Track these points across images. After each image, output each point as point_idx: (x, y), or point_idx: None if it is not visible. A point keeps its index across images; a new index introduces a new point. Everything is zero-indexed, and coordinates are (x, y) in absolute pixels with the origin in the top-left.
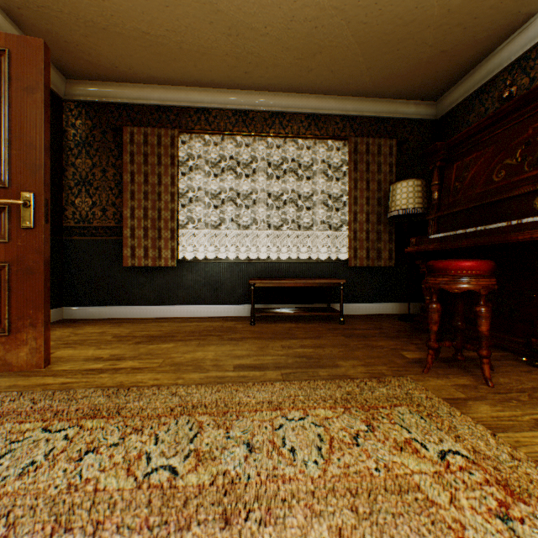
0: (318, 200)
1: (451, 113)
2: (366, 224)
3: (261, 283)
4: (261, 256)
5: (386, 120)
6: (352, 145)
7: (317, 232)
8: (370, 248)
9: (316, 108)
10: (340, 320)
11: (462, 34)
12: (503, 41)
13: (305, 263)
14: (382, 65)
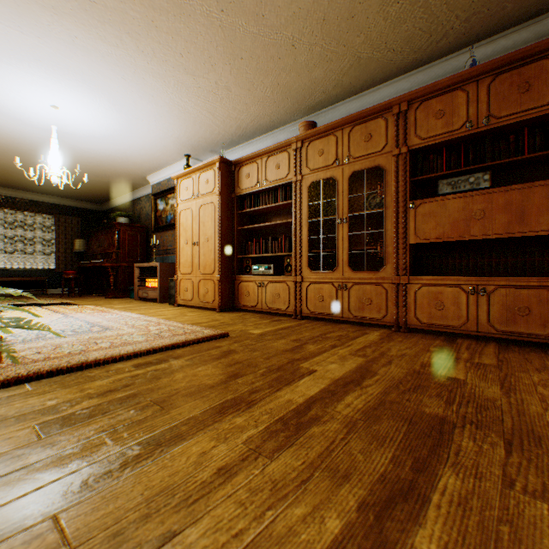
0: (39, 240)
1: (107, 211)
2: (66, 253)
3: (3, 279)
4: (1, 267)
5: (78, 208)
6: (58, 218)
7: (38, 255)
8: (68, 264)
9: (37, 198)
10: (47, 293)
11: (96, 196)
12: (113, 199)
13: (30, 270)
14: (68, 194)
